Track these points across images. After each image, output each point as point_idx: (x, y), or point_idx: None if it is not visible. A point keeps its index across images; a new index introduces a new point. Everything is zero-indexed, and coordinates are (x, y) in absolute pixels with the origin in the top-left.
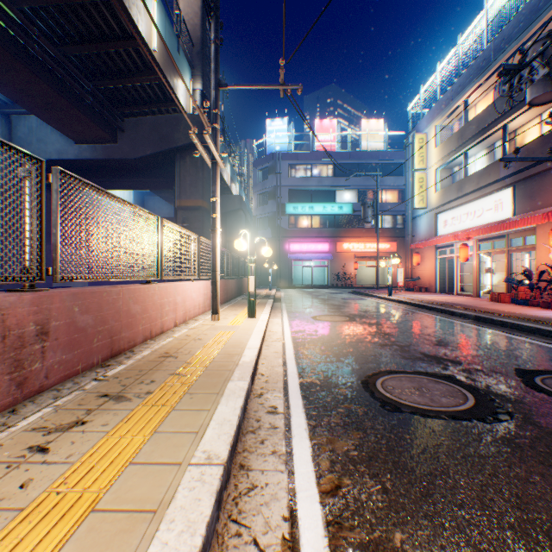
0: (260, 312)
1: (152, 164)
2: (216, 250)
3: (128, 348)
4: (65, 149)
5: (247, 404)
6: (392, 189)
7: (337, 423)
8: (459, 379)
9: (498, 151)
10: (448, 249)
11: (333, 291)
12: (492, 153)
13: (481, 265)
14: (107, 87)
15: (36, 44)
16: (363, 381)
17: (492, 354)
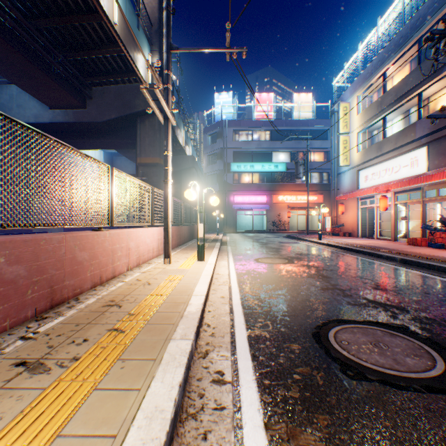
0: (209, 255)
1: (116, 127)
2: (168, 199)
3: (72, 295)
4: (41, 114)
5: (189, 370)
6: (318, 151)
7: (296, 400)
8: (414, 331)
9: (413, 116)
10: (368, 200)
11: (270, 235)
12: (408, 118)
13: (397, 213)
14: (75, 58)
15: (9, 16)
16: (314, 334)
17: (433, 299)
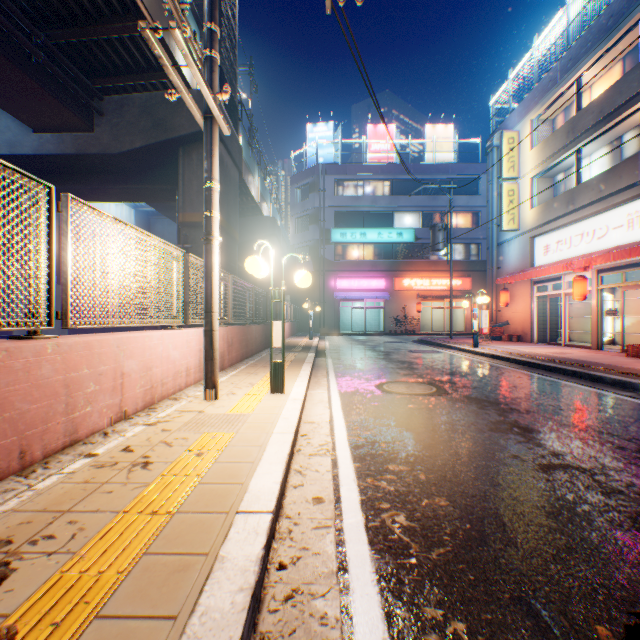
0: (293, 379)
1: (145, 163)
2: (213, 274)
3: None
4: (19, 140)
5: None
6: (464, 211)
7: None
8: None
9: (630, 145)
10: (550, 284)
11: (392, 339)
12: (620, 150)
13: None
14: (68, 40)
15: None
16: None
17: None
